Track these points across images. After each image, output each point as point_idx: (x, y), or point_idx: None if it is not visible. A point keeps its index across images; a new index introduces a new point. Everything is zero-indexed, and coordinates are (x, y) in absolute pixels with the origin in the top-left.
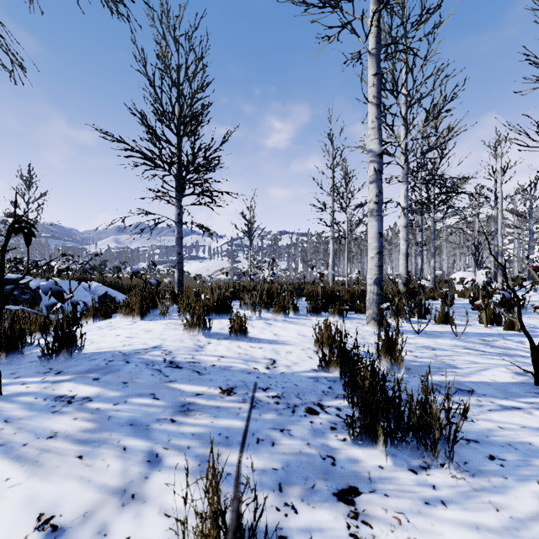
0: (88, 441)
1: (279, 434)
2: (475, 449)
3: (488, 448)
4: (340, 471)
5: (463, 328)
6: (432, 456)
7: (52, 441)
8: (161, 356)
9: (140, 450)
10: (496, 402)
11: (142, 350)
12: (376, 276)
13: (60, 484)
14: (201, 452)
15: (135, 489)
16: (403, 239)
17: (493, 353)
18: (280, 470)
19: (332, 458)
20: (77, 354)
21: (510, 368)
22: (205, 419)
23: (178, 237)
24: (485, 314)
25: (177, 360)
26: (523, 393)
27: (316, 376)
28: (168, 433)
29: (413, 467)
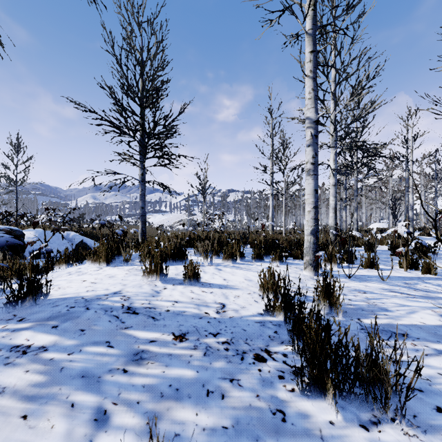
0: (35, 397)
1: (228, 384)
2: (421, 399)
3: (433, 398)
4: (291, 428)
5: (387, 272)
6: (382, 410)
7: None
8: (120, 302)
9: (88, 406)
10: (430, 346)
11: (103, 296)
12: (313, 228)
13: None
14: (150, 408)
15: None
16: (332, 196)
17: (417, 296)
18: (229, 428)
19: (282, 413)
20: (43, 300)
21: (435, 310)
22: (156, 369)
23: (141, 194)
24: (405, 260)
25: (134, 306)
26: None
27: (262, 321)
28: (119, 385)
29: (363, 423)
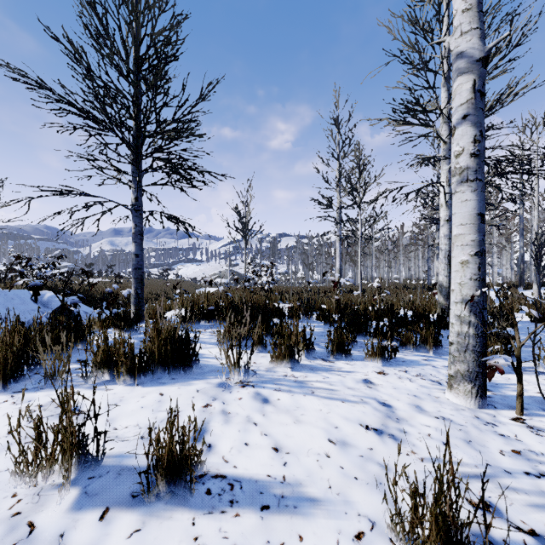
0: None
1: None
2: None
3: None
4: None
5: None
6: None
7: None
8: None
9: None
10: None
11: None
12: (474, 299)
13: None
14: None
15: None
16: (445, 237)
17: None
18: None
19: None
20: None
21: None
22: None
23: (134, 232)
24: None
25: None
26: None
27: None
28: None
29: None
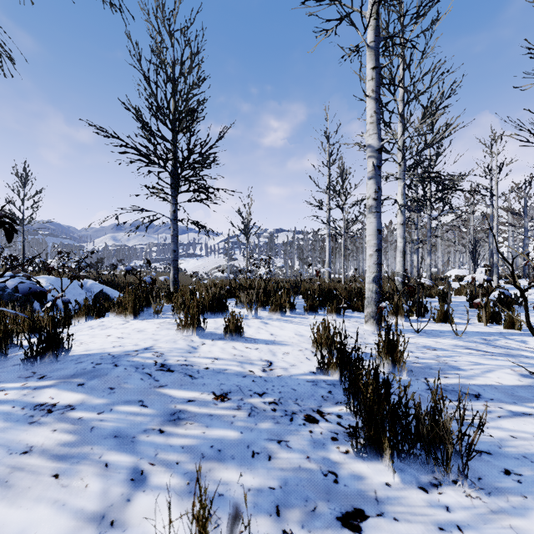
0: (66, 457)
1: (276, 446)
2: (488, 462)
3: (502, 461)
4: (344, 490)
5: (463, 326)
6: (443, 471)
7: (26, 457)
8: (152, 359)
9: (123, 466)
10: (505, 407)
11: (133, 352)
12: (375, 274)
13: (30, 510)
14: (191, 468)
15: (114, 515)
16: (400, 237)
17: (496, 353)
18: (277, 489)
19: (334, 474)
20: (64, 357)
21: (515, 369)
22: (196, 429)
23: (173, 235)
24: (485, 312)
25: (168, 363)
26: (532, 397)
27: (314, 380)
28: (156, 446)
29: (422, 485)
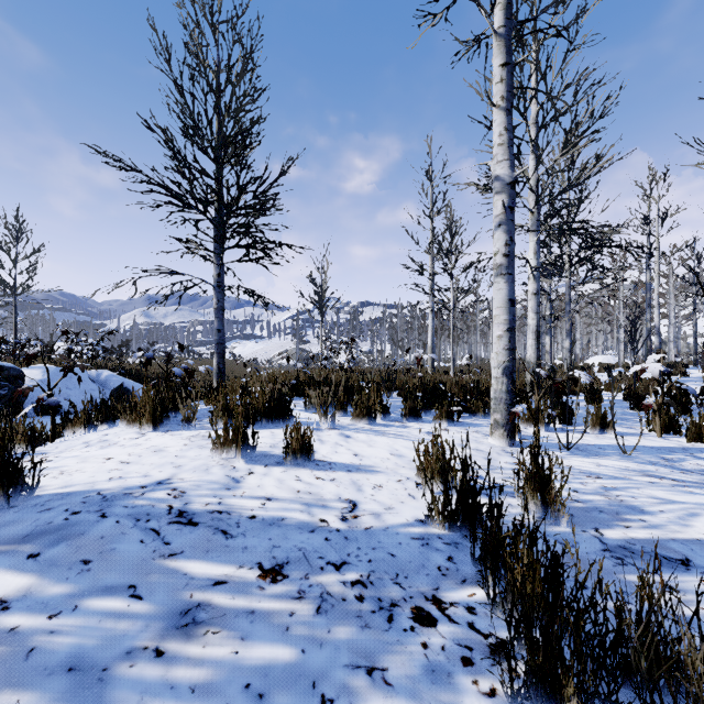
0: None
1: (364, 681)
2: None
3: None
4: None
5: (628, 438)
6: None
7: None
8: (165, 501)
9: None
10: None
11: (137, 490)
12: (506, 364)
13: None
14: None
15: None
16: (533, 311)
17: (690, 482)
18: None
19: None
20: (26, 499)
21: None
22: (222, 646)
23: (217, 308)
24: (659, 418)
25: (191, 509)
26: None
27: (424, 535)
28: (143, 688)
29: None
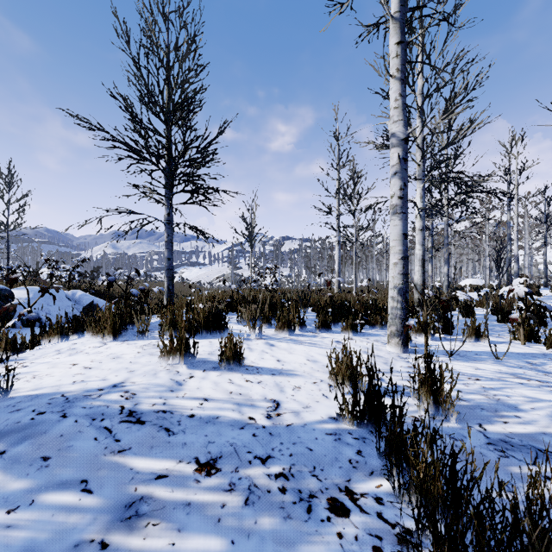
0: None
1: None
2: None
3: None
4: None
5: (498, 346)
6: None
7: None
8: (118, 403)
9: None
10: None
11: (95, 392)
12: (401, 286)
13: None
14: None
15: None
16: (419, 243)
17: None
18: None
19: None
20: (0, 400)
21: None
22: (161, 538)
23: (167, 241)
24: (523, 330)
25: (140, 409)
26: None
27: (336, 431)
28: None
29: None
